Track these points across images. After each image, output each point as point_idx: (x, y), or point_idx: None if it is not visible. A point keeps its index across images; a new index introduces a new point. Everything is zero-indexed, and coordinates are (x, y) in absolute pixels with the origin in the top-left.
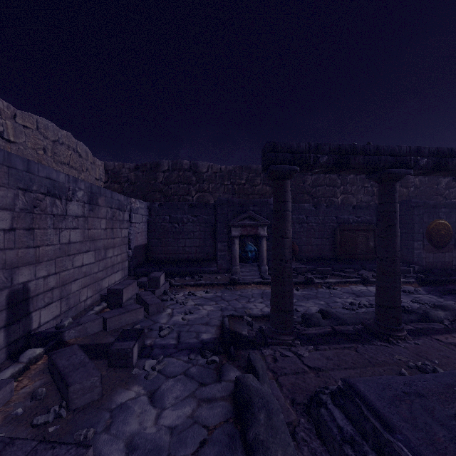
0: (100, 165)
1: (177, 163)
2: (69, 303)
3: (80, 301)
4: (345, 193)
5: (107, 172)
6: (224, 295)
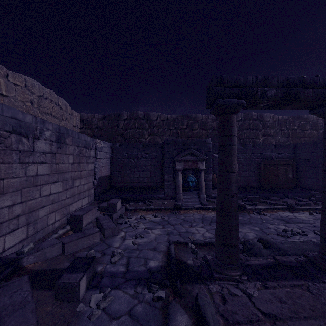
0: (77, 116)
1: (133, 113)
2: (36, 227)
3: (47, 225)
4: (266, 135)
5: (82, 121)
6: (170, 219)
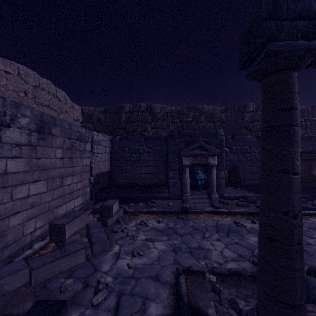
0: (78, 109)
1: (136, 106)
2: (5, 241)
3: (24, 235)
4: None
5: (83, 114)
6: (177, 226)
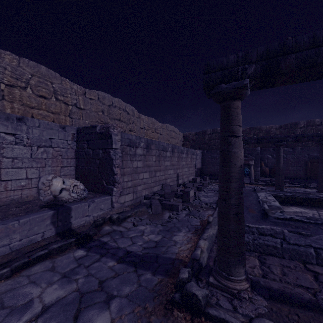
0: (181, 134)
1: (214, 130)
2: (183, 181)
3: (185, 181)
4: None
5: (183, 137)
6: None
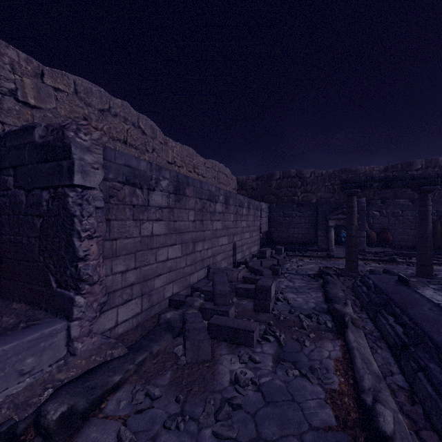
0: (235, 179)
1: (286, 172)
2: (243, 255)
3: (245, 255)
4: None
5: (238, 183)
6: (322, 262)
